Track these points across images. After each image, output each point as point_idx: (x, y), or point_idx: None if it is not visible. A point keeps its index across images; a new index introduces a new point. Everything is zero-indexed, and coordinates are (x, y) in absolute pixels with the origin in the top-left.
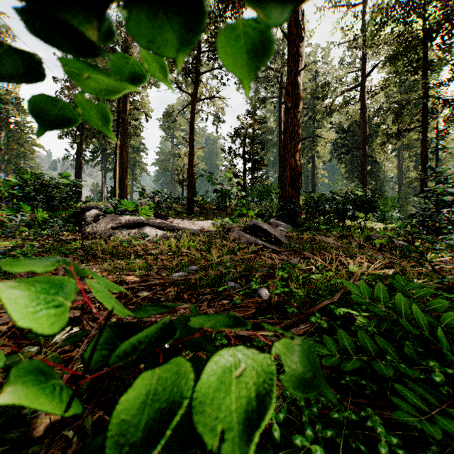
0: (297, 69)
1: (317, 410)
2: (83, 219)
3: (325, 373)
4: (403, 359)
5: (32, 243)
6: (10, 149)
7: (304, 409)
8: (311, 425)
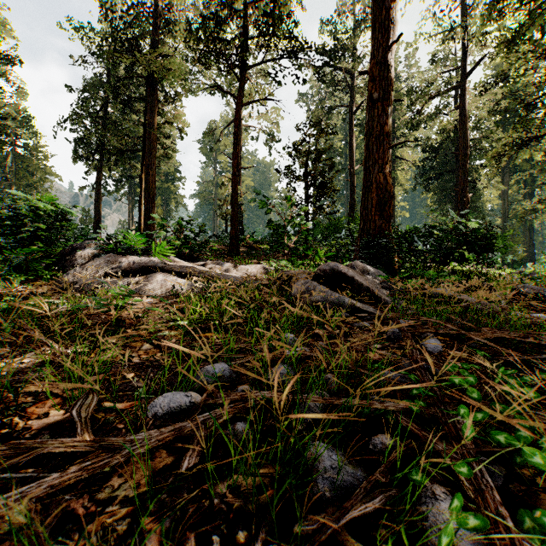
0: (387, 42)
1: None
2: (71, 261)
3: None
4: None
5: None
6: (18, 178)
7: None
8: None
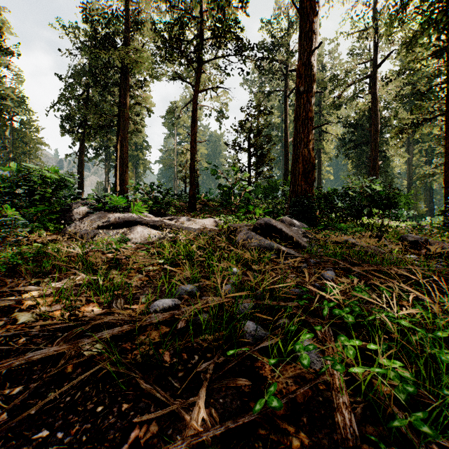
0: (311, 48)
1: None
2: (69, 217)
3: None
4: None
5: None
6: (15, 147)
7: None
8: None
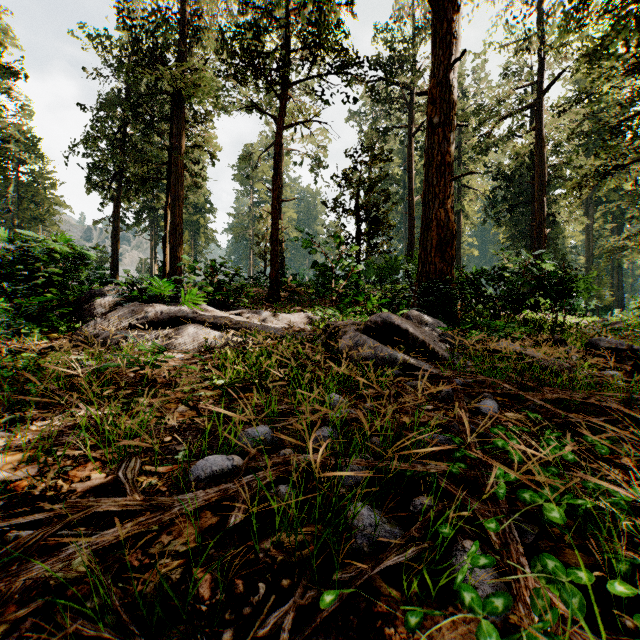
0: (449, 59)
1: None
2: (89, 311)
3: None
4: None
5: None
6: (22, 210)
7: None
8: None
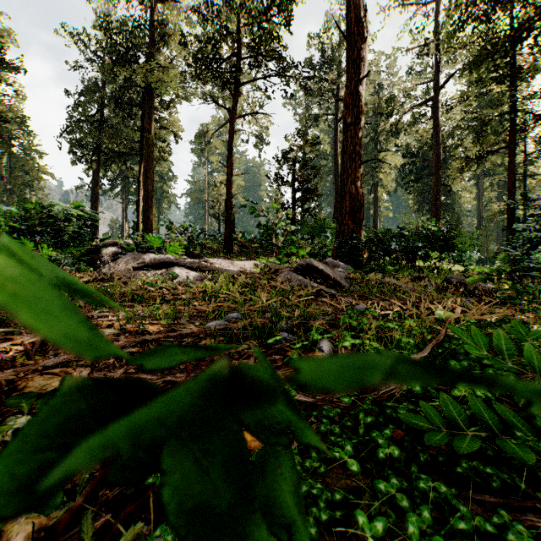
0: (358, 76)
1: (430, 515)
2: (98, 258)
3: (428, 456)
4: (534, 435)
5: None
6: (14, 177)
7: (410, 513)
8: (424, 539)
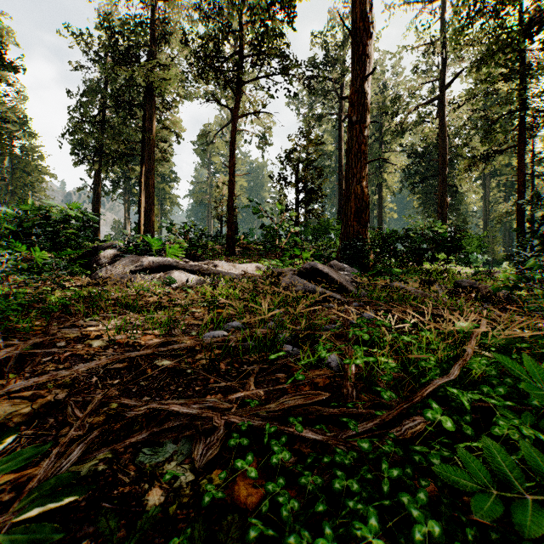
0: (364, 73)
1: None
2: (96, 261)
3: (475, 529)
4: None
5: (22, 291)
6: (16, 178)
7: None
8: None
